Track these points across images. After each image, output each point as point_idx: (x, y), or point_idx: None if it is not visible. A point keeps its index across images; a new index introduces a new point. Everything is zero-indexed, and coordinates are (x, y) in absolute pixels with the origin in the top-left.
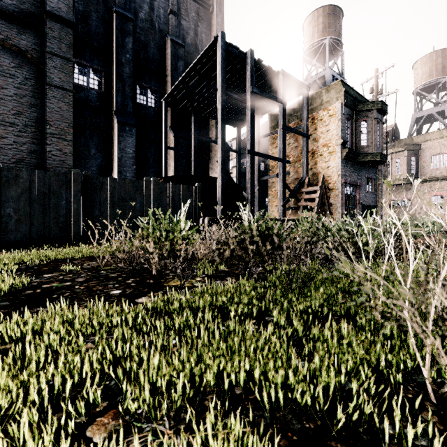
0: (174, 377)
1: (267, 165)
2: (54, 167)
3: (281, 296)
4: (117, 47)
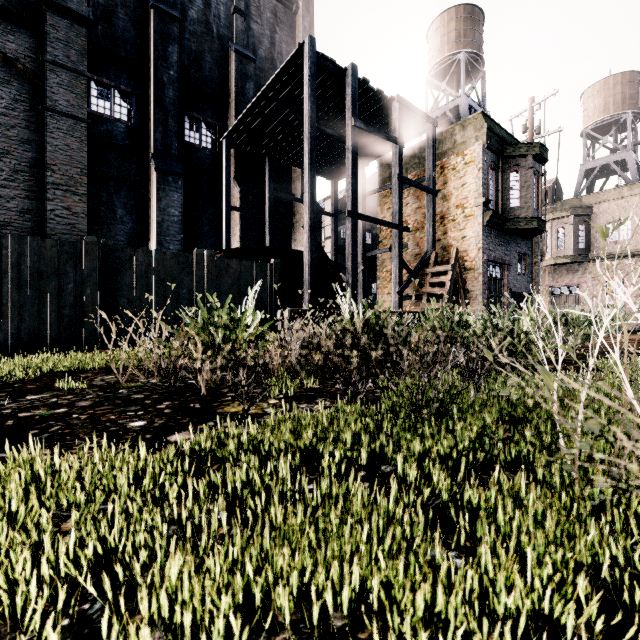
0: (213, 597)
1: (376, 234)
2: (59, 234)
3: (405, 430)
4: (156, 59)
